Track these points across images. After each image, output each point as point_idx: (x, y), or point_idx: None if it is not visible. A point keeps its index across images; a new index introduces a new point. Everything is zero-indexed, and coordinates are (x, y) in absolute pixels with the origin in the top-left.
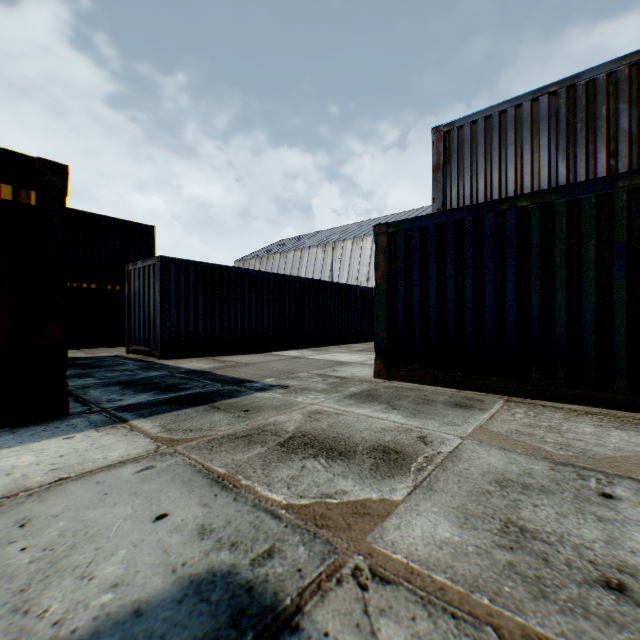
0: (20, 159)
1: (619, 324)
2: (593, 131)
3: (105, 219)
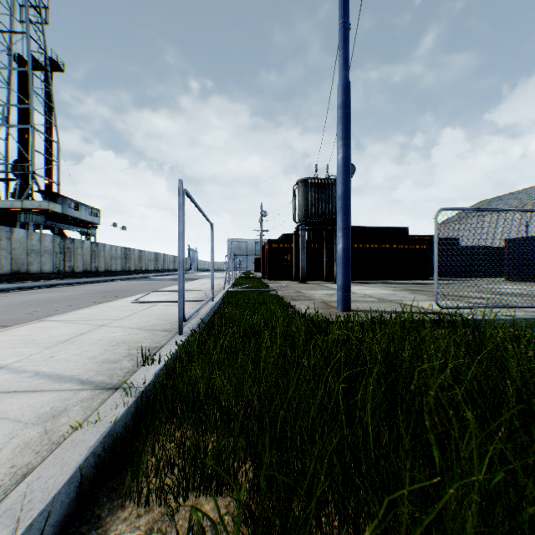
0: (422, 241)
1: None
2: None
3: (391, 228)
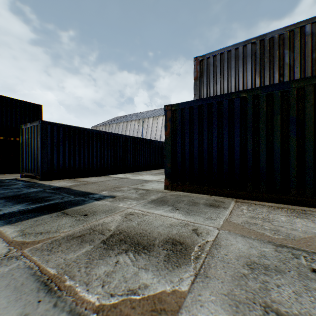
0: None
1: (292, 160)
2: (272, 63)
3: (10, 99)
